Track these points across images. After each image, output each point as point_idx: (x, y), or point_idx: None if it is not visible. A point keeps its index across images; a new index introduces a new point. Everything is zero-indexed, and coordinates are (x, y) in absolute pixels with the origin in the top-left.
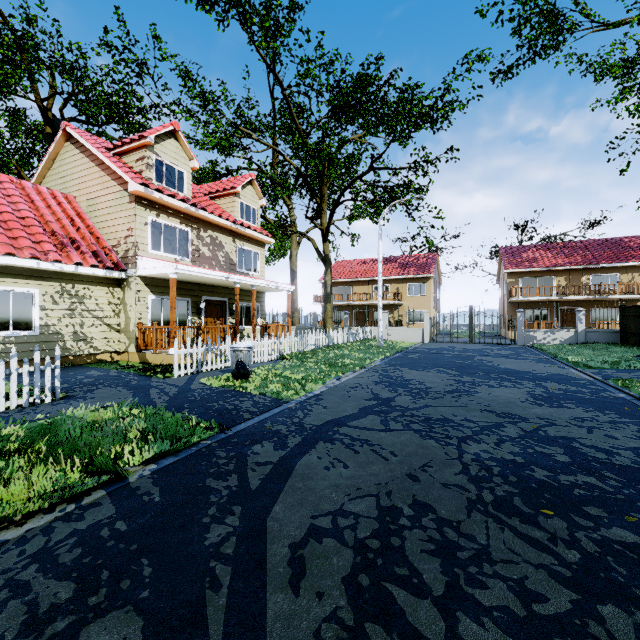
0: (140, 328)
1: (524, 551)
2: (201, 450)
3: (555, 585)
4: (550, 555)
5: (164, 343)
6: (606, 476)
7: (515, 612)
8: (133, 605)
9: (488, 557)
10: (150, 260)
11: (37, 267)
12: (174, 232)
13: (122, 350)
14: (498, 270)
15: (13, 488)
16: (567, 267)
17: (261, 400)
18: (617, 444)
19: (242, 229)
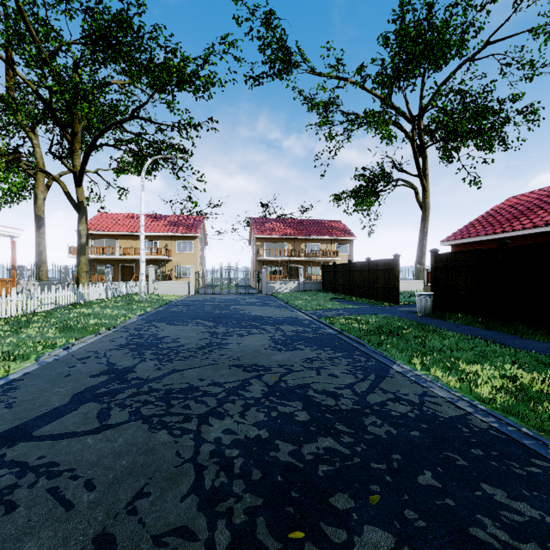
0: None
1: None
2: None
3: None
4: None
5: None
6: (340, 431)
7: None
8: None
9: None
10: None
11: None
12: None
13: None
14: (250, 235)
15: None
16: (293, 236)
17: None
18: (339, 383)
19: None
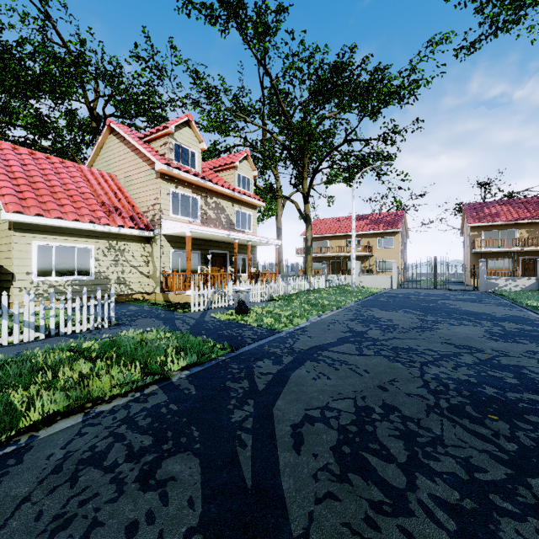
0: (164, 274)
1: (471, 441)
2: (219, 363)
3: (494, 463)
4: (492, 445)
5: (182, 286)
6: None
7: (460, 476)
8: (191, 451)
9: (441, 442)
10: (171, 222)
11: (93, 229)
12: (188, 200)
13: (150, 291)
14: (461, 224)
15: (102, 379)
16: (529, 220)
17: (259, 330)
18: None
19: (239, 195)
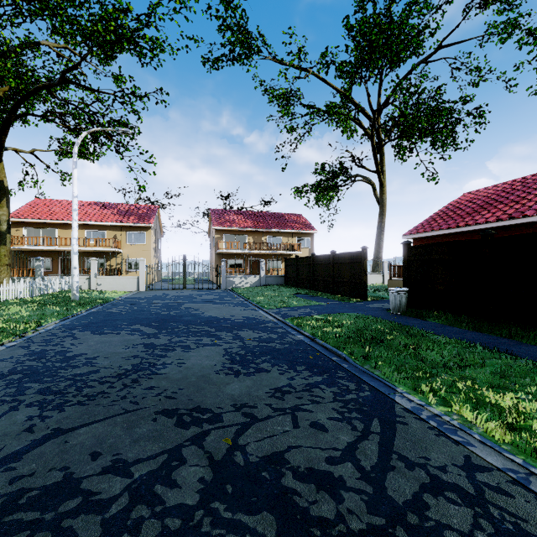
0: None
1: None
2: None
3: None
4: None
5: None
6: None
7: None
8: None
9: None
10: None
11: None
12: None
13: None
14: (209, 227)
15: None
16: (254, 229)
17: None
18: (331, 446)
19: None
